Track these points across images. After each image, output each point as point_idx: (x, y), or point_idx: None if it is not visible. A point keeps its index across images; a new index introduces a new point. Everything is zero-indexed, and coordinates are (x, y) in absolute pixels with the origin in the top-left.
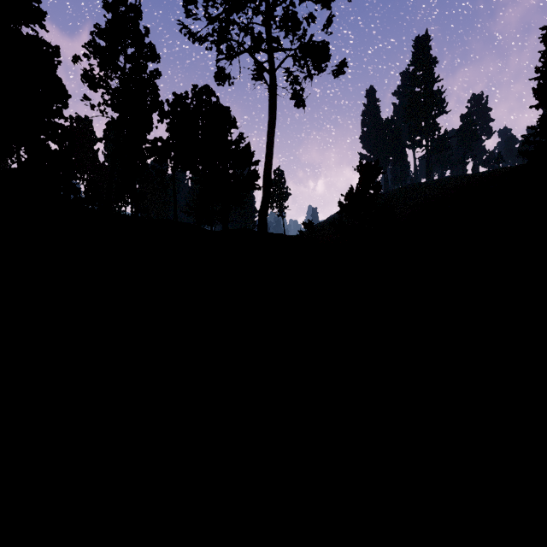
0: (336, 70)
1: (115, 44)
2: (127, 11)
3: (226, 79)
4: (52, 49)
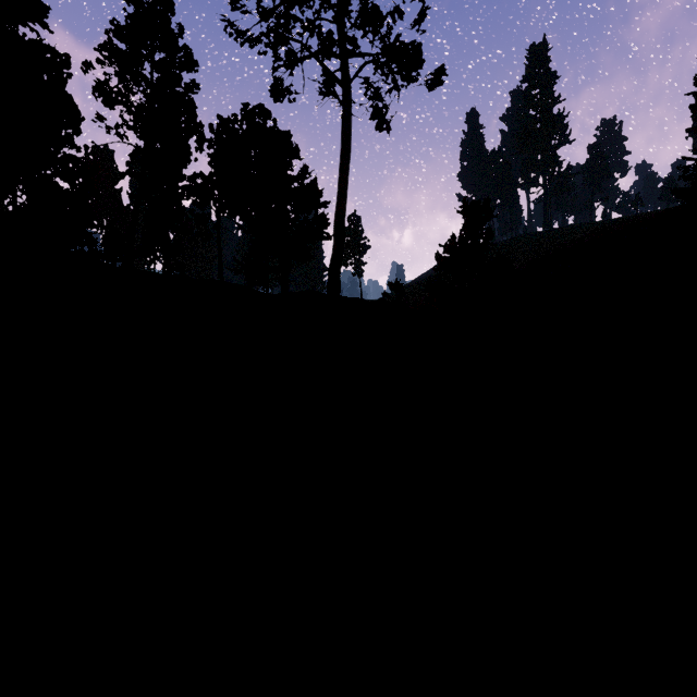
0: (431, 80)
1: (139, 47)
2: (155, 3)
3: (286, 94)
4: (60, 57)
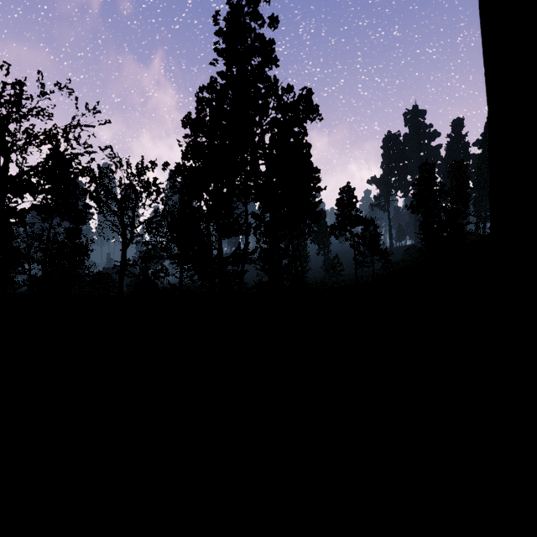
0: None
1: None
2: None
3: None
4: None
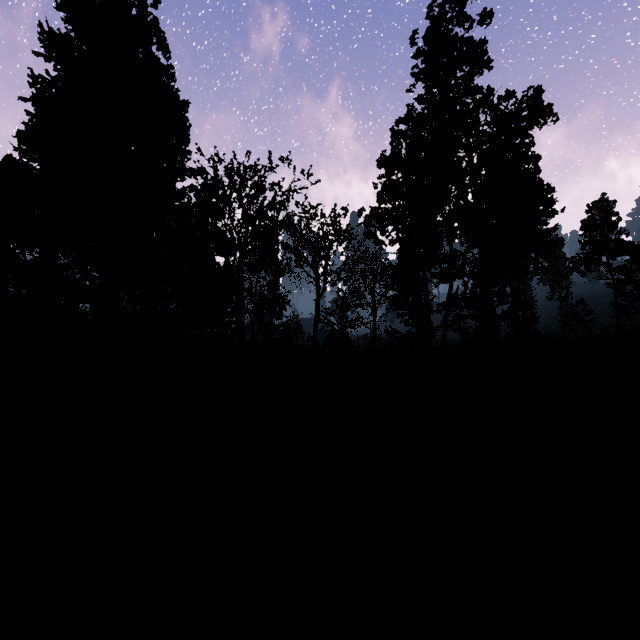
0: None
1: None
2: None
3: None
4: None
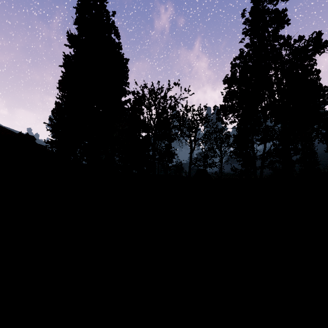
0: None
1: None
2: None
3: None
4: None
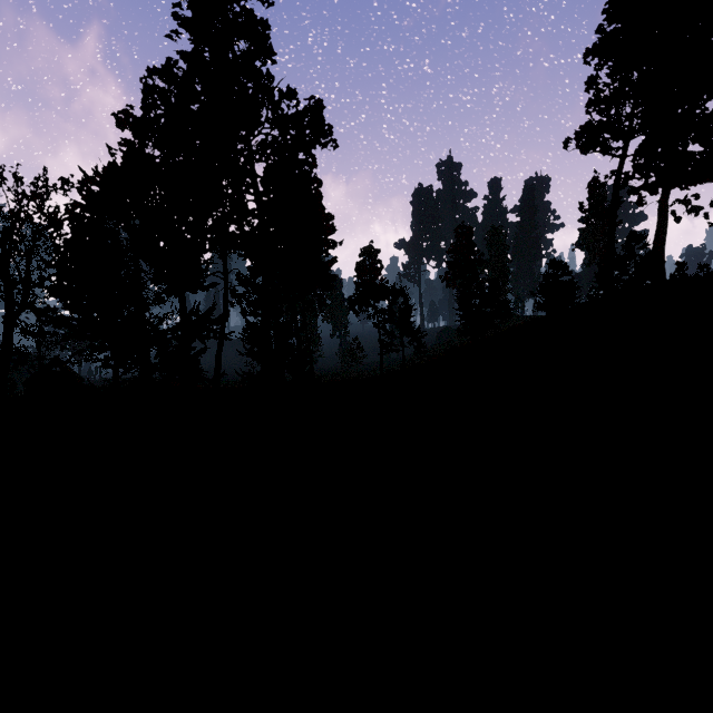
0: None
1: None
2: None
3: None
4: None
